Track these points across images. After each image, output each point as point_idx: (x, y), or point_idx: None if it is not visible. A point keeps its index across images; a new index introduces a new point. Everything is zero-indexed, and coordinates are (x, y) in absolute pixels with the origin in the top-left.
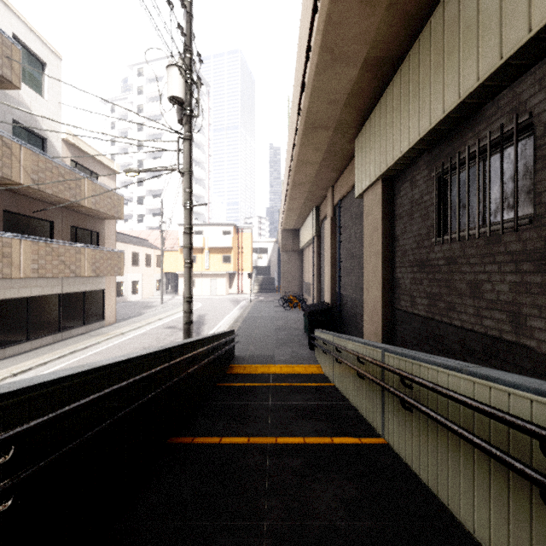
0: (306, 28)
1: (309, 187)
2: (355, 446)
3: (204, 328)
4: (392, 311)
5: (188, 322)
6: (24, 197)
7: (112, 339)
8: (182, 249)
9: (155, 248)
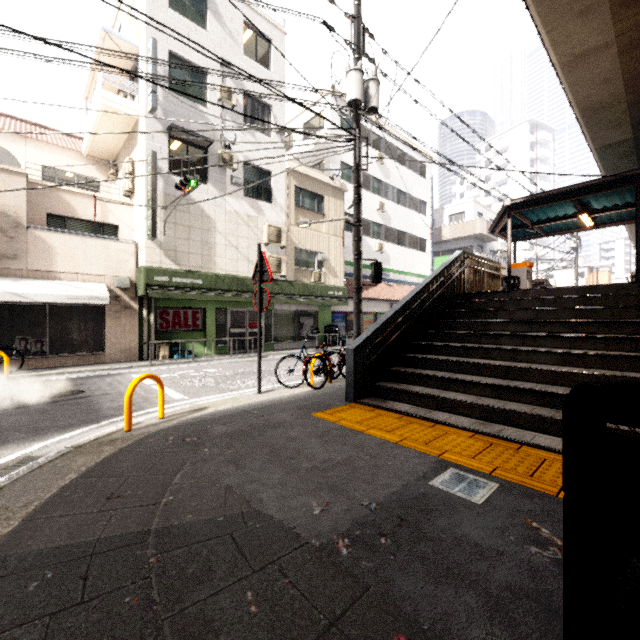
0: None
1: None
2: None
3: None
4: None
5: None
6: None
7: None
8: None
9: None
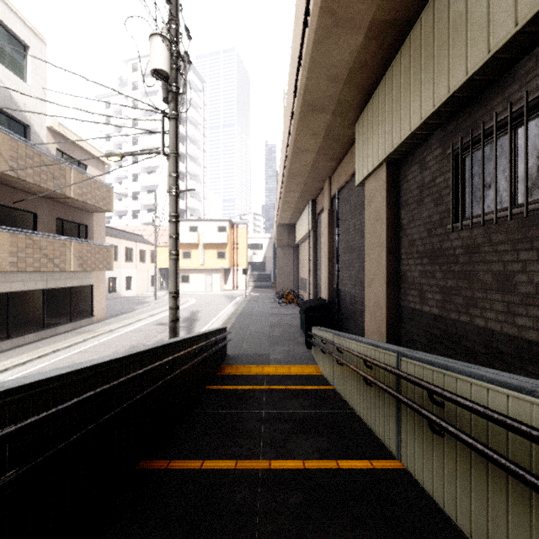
0: None
1: (305, 178)
2: (366, 473)
3: (196, 325)
4: (398, 307)
5: (174, 320)
6: (3, 186)
7: (99, 336)
8: None
9: (150, 244)
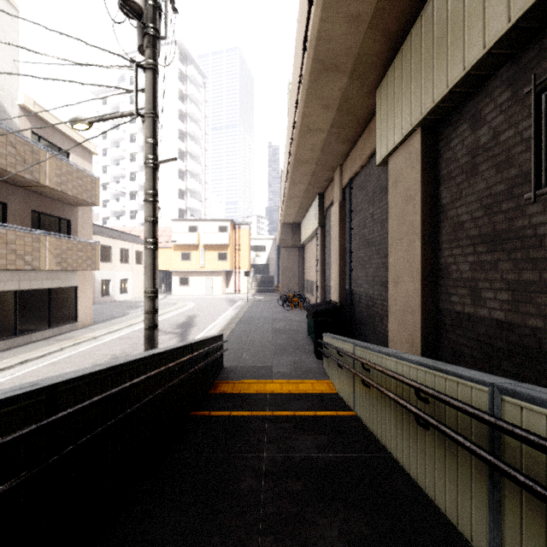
0: None
1: (313, 166)
2: None
3: (192, 331)
4: (436, 311)
5: (151, 327)
6: None
7: (80, 344)
8: (175, 246)
9: None
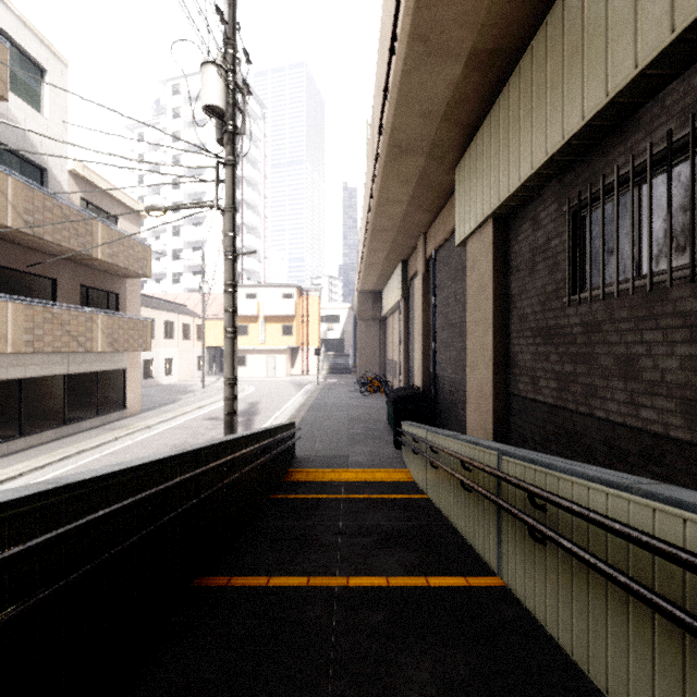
0: (390, 13)
1: (394, 234)
2: (460, 591)
3: (256, 420)
4: (507, 398)
5: (231, 413)
6: (15, 246)
7: (134, 434)
8: None
9: (195, 316)
